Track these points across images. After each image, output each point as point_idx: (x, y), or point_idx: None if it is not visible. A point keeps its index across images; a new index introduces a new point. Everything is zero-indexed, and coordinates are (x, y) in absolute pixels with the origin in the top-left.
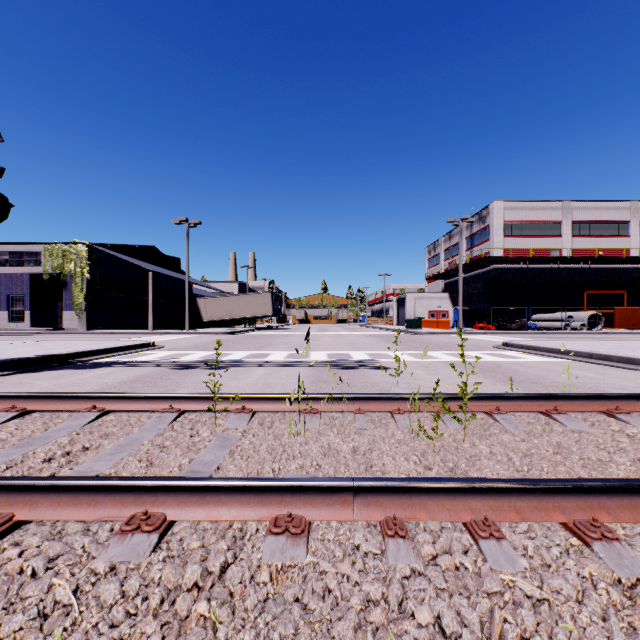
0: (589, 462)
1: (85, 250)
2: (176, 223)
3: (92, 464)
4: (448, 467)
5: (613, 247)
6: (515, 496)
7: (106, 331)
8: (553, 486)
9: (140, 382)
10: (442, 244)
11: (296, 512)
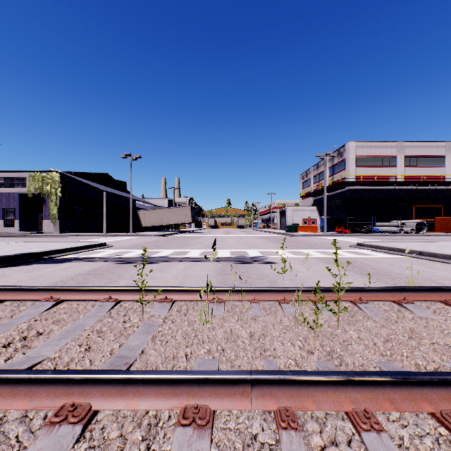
0: (439, 347)
1: (58, 176)
2: (123, 157)
3: (41, 349)
4: (326, 352)
5: (433, 174)
6: (389, 388)
7: (73, 234)
8: (421, 380)
9: (91, 274)
10: (312, 172)
11: (202, 402)
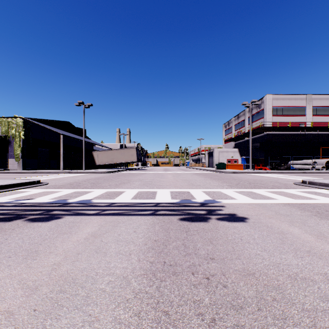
0: None
1: (21, 121)
2: (77, 105)
3: None
4: None
5: None
6: None
7: (31, 171)
8: None
9: None
10: (233, 121)
11: None
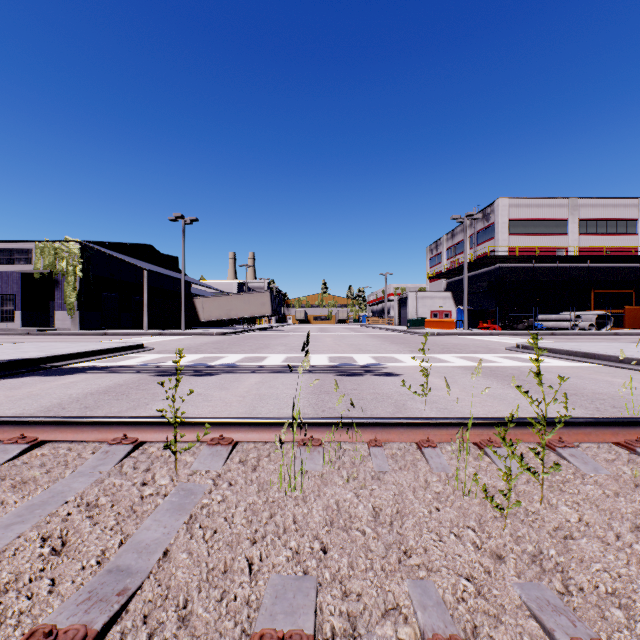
0: None
1: (77, 248)
2: (171, 220)
3: None
4: (531, 558)
5: (621, 245)
6: None
7: (98, 332)
8: None
9: (110, 393)
10: (444, 243)
11: None
